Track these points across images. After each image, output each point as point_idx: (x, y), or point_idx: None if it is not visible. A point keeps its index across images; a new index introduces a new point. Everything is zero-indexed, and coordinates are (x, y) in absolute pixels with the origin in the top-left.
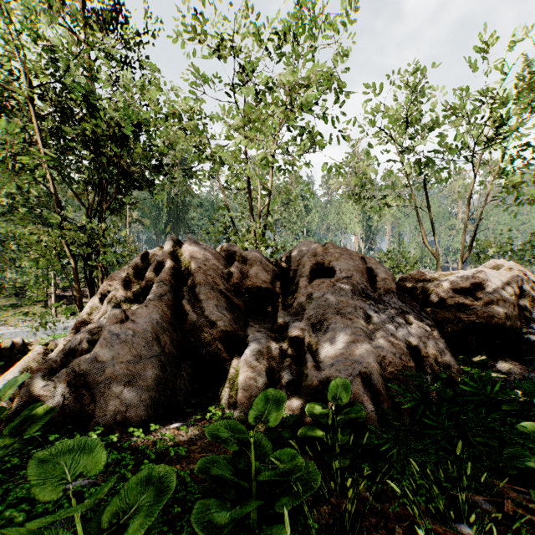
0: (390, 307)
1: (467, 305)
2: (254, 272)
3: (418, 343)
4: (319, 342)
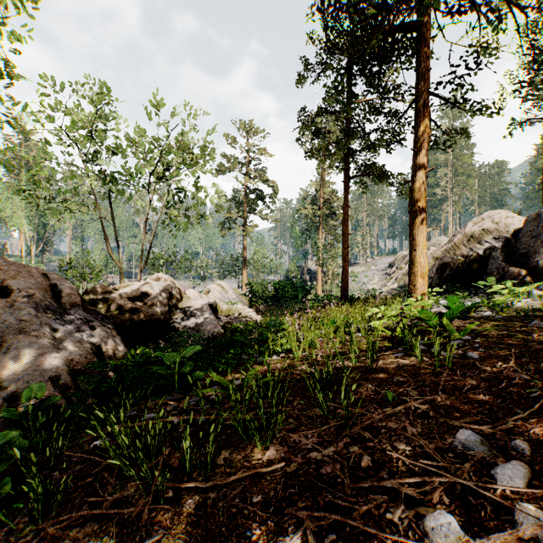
0: (77, 318)
1: (138, 309)
2: None
3: (101, 343)
4: (0, 364)
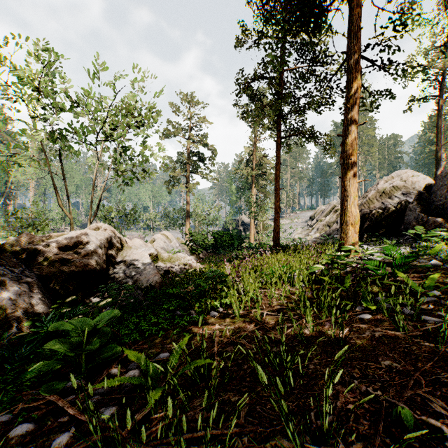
0: None
1: (70, 259)
2: None
3: (7, 302)
4: None
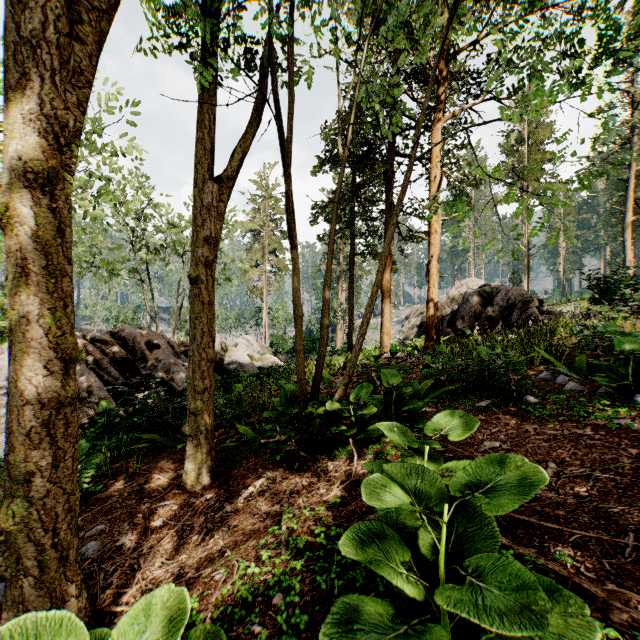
0: (186, 360)
1: None
2: (118, 350)
3: None
4: (174, 377)
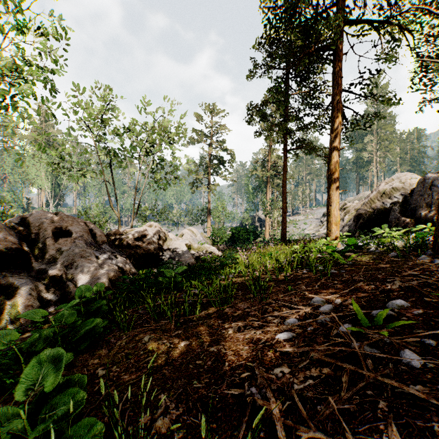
0: (107, 250)
1: (140, 245)
2: (3, 237)
3: (122, 266)
4: (74, 274)
